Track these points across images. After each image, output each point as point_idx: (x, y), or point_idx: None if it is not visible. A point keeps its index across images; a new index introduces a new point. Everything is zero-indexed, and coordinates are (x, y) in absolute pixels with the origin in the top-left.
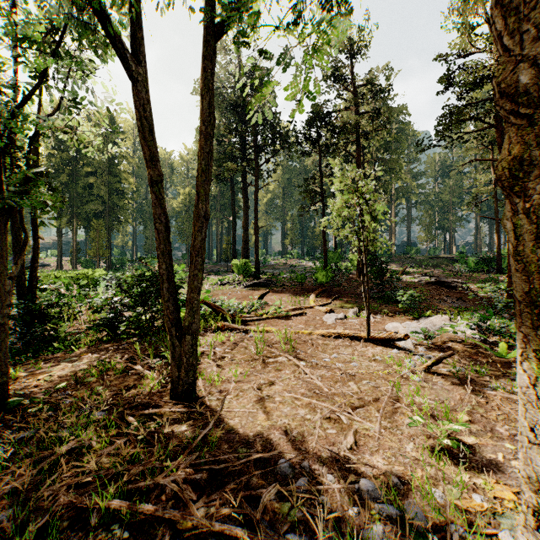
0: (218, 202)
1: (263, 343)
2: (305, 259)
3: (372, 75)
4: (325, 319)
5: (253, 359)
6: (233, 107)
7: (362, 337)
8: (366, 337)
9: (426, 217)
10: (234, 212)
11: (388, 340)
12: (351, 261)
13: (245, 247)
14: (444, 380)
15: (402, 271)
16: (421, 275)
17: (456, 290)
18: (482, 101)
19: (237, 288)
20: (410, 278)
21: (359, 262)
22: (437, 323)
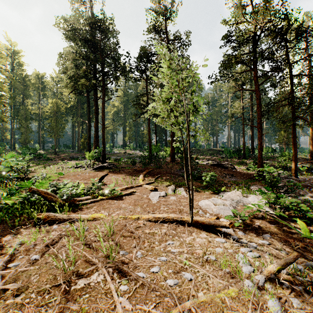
0: (79, 111)
1: (73, 256)
2: (138, 150)
3: (179, 33)
4: (150, 197)
5: (53, 287)
6: (85, 40)
7: (185, 220)
8: (189, 221)
9: (205, 127)
10: (89, 117)
11: (211, 226)
12: (166, 151)
13: (96, 141)
14: (301, 300)
15: (196, 157)
16: (207, 160)
17: (228, 169)
18: (244, 54)
19: (87, 170)
20: (201, 162)
21: (171, 152)
22: (233, 198)
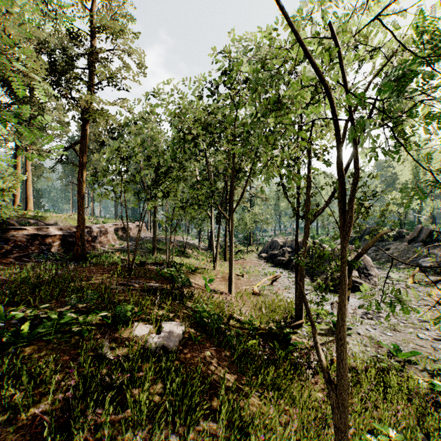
0: None
1: None
2: None
3: None
4: None
5: None
6: None
7: None
8: None
9: None
10: None
11: None
12: None
13: None
14: None
15: None
16: None
17: None
18: None
19: None
20: None
21: None
22: None
